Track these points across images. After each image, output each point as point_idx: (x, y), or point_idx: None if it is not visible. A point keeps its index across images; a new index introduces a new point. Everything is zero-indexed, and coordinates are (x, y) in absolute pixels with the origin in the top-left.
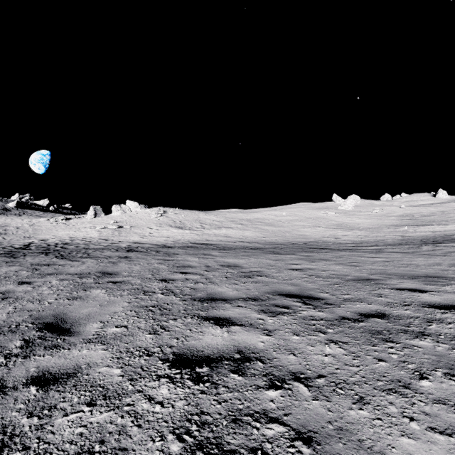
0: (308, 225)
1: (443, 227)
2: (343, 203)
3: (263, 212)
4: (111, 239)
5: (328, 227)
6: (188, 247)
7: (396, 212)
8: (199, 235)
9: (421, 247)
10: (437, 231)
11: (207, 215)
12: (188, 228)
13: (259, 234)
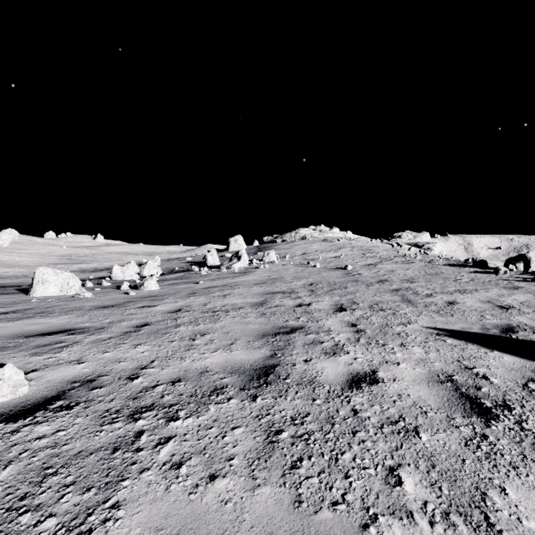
0: None
1: (88, 265)
2: None
3: None
4: None
5: None
6: None
7: (58, 252)
8: None
9: None
10: (82, 268)
11: None
12: None
13: None
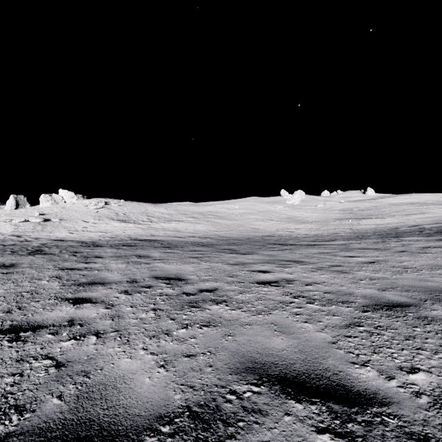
0: (261, 218)
1: (382, 220)
2: (290, 198)
3: (215, 205)
4: (26, 236)
5: (280, 220)
6: (124, 244)
7: (337, 206)
8: (144, 229)
9: (386, 241)
10: (379, 224)
11: (157, 207)
12: (132, 221)
13: (211, 227)
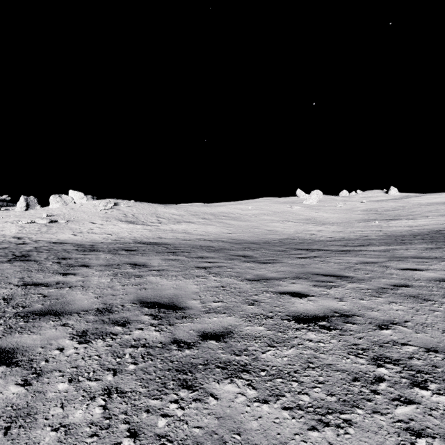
0: (277, 220)
1: (415, 221)
2: (307, 198)
3: (228, 205)
4: (27, 238)
5: (298, 221)
6: (125, 248)
7: (359, 206)
8: (152, 231)
9: (442, 247)
10: (412, 226)
11: (167, 208)
12: (140, 223)
13: (224, 229)
